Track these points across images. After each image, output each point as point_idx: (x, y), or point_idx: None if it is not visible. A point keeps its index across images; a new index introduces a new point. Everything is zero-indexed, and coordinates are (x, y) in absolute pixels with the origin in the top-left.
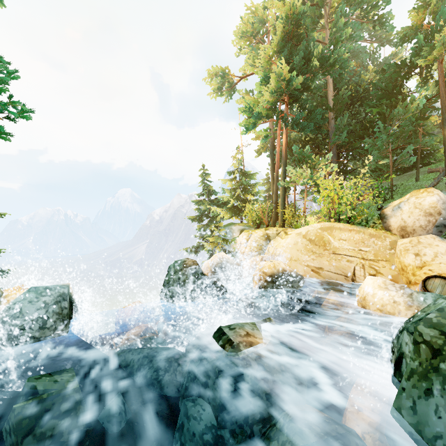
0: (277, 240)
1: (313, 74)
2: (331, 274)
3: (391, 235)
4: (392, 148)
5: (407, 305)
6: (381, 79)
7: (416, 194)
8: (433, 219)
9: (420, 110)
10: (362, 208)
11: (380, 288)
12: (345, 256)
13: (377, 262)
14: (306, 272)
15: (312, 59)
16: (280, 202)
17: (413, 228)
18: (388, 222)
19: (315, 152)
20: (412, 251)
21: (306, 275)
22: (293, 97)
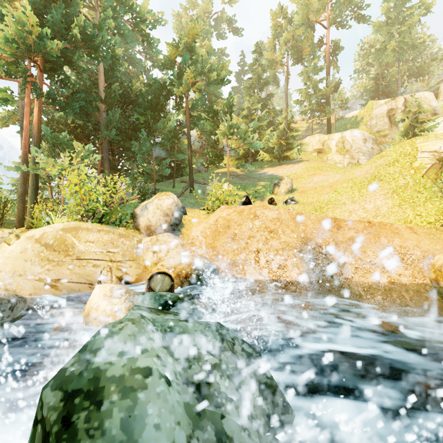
0: (1, 247)
1: (74, 48)
2: (73, 285)
3: (140, 234)
4: (157, 156)
5: (128, 311)
6: (148, 91)
7: (159, 196)
8: (169, 219)
9: (175, 130)
10: (115, 207)
11: (105, 298)
12: (91, 260)
13: (125, 262)
14: (38, 288)
15: (73, 28)
16: (29, 194)
17: (156, 227)
18: (138, 222)
19: (85, 142)
20: (152, 249)
21: (38, 293)
22: (51, 64)
